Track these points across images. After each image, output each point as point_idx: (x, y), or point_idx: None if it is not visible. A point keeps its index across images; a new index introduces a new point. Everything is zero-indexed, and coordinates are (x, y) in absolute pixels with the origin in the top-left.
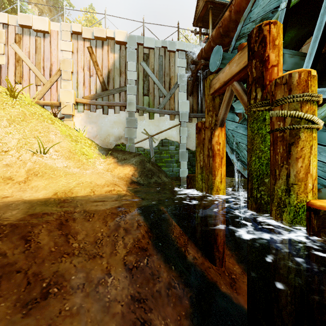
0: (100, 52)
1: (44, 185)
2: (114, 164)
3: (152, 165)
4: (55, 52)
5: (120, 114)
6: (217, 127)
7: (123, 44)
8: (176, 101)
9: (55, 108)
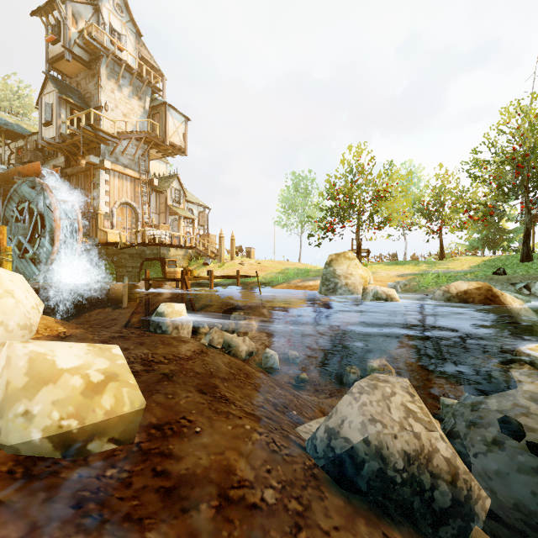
0: None
1: None
2: None
3: None
4: None
5: None
6: None
7: None
8: None
9: None
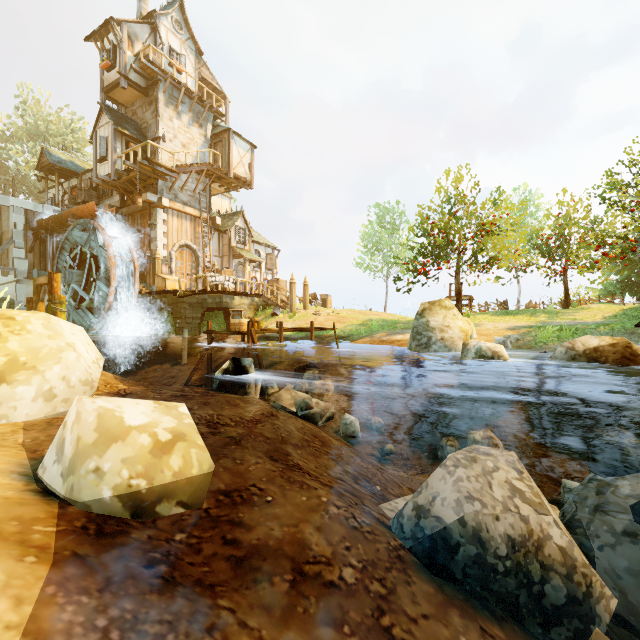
0: None
1: None
2: None
3: None
4: None
5: None
6: (40, 302)
7: None
8: (11, 257)
9: None
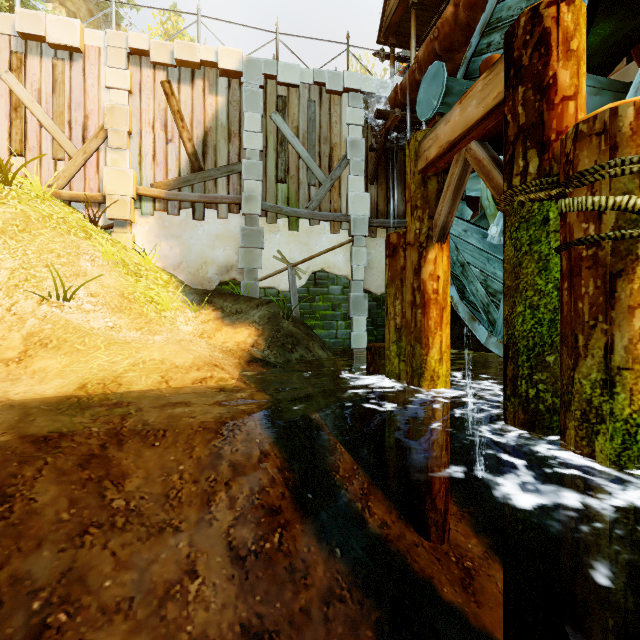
0: (188, 93)
1: (60, 368)
2: (216, 323)
3: (294, 325)
4: (95, 91)
5: (230, 221)
6: (432, 243)
7: (234, 75)
8: (344, 194)
9: (95, 207)
